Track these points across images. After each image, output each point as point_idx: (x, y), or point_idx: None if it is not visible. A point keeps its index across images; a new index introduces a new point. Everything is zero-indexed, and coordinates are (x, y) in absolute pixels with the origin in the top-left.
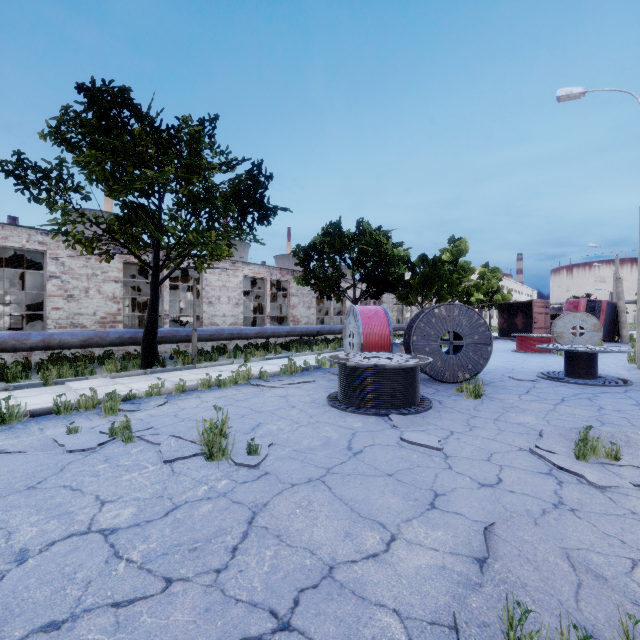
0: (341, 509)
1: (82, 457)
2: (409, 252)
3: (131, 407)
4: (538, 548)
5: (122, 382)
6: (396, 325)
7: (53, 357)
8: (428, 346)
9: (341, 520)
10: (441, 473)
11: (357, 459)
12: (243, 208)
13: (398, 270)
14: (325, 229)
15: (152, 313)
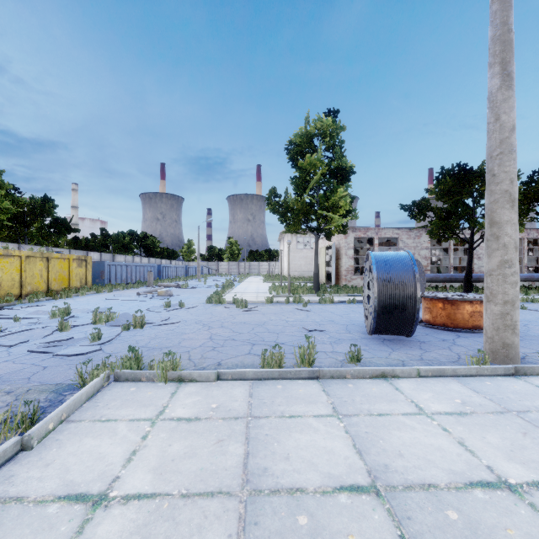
0: None
1: None
2: None
3: None
4: None
5: None
6: None
7: None
8: None
9: None
10: None
11: None
12: (529, 202)
13: None
14: None
15: (469, 266)
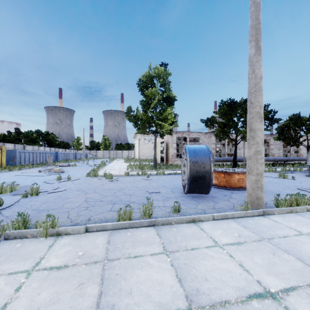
0: None
1: None
2: None
3: None
4: None
5: None
6: None
7: None
8: None
9: None
10: None
11: None
12: None
13: None
14: (290, 117)
15: (235, 153)
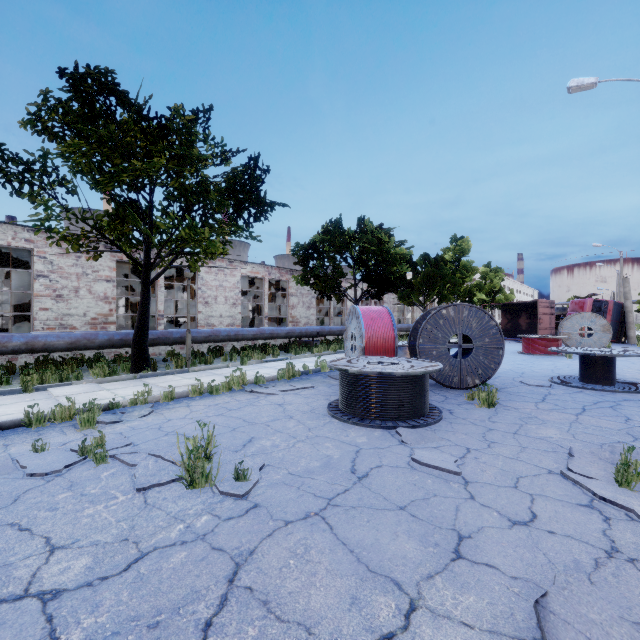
0: (345, 559)
1: (43, 483)
2: (411, 251)
3: (112, 418)
4: (611, 634)
5: (108, 388)
6: (397, 326)
7: (40, 360)
8: (435, 349)
9: (345, 577)
10: (463, 505)
11: (362, 486)
12: (239, 203)
13: (400, 269)
14: (325, 227)
15: (142, 314)
